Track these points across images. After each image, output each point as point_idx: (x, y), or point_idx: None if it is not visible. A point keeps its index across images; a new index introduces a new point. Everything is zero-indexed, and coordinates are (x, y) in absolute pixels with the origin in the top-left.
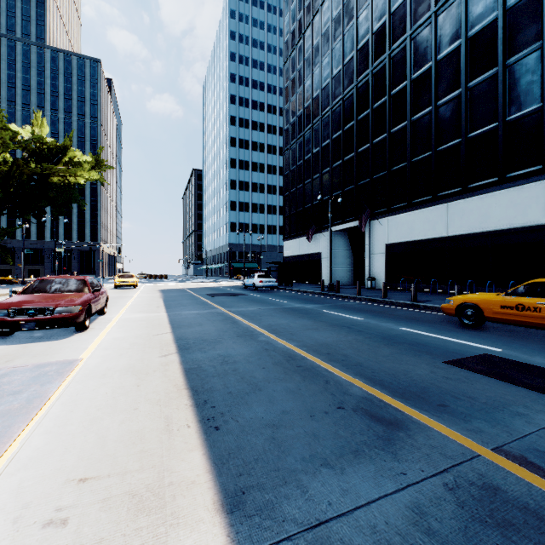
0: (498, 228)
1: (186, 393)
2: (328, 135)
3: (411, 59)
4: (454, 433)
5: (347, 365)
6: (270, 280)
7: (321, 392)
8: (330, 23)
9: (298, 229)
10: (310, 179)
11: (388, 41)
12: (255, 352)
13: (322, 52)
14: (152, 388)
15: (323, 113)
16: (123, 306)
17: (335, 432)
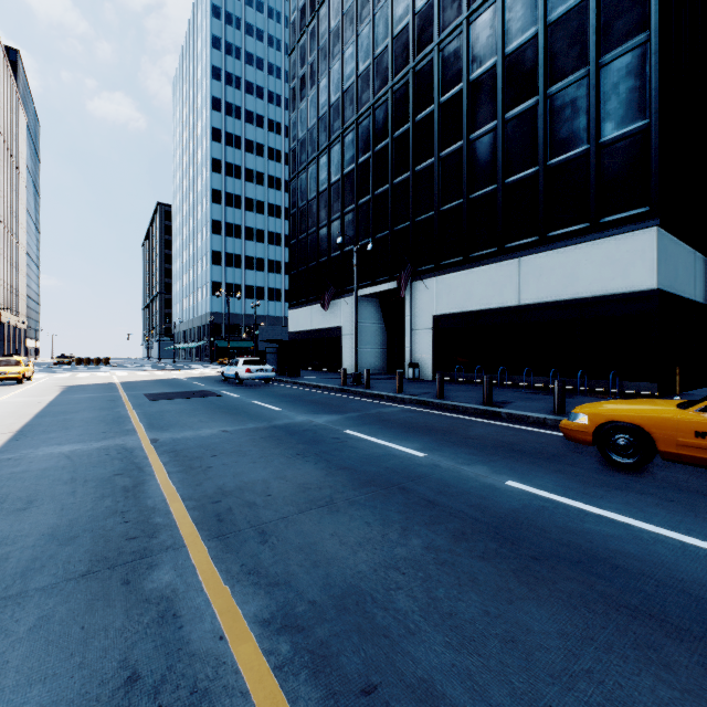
0: (590, 295)
1: None
2: (352, 159)
3: (469, 52)
4: None
5: None
6: (263, 368)
7: None
8: None
9: (310, 293)
10: (326, 220)
11: (437, 25)
12: None
13: (343, 38)
14: None
15: (345, 127)
16: None
17: None
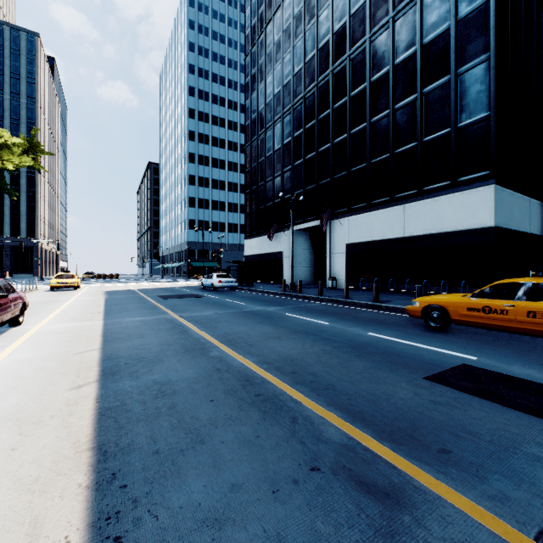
0: (450, 230)
1: (86, 460)
2: (289, 133)
3: (370, 61)
4: (475, 506)
5: (317, 390)
6: (230, 280)
7: (287, 439)
8: (292, 20)
9: (259, 227)
10: (271, 177)
11: (348, 42)
12: (203, 374)
13: (283, 48)
14: (33, 453)
15: (284, 111)
16: (51, 312)
17: (310, 526)
